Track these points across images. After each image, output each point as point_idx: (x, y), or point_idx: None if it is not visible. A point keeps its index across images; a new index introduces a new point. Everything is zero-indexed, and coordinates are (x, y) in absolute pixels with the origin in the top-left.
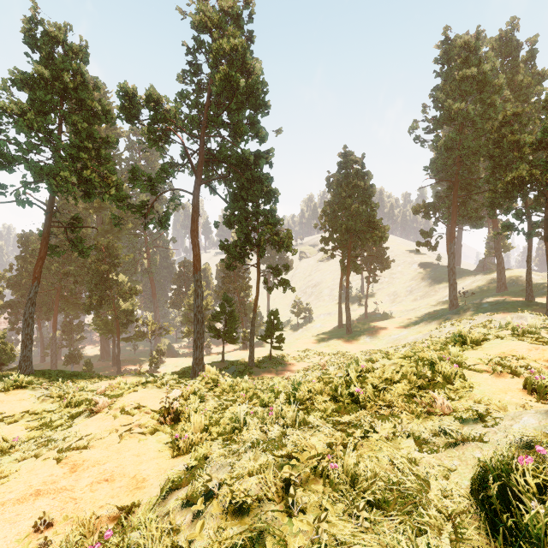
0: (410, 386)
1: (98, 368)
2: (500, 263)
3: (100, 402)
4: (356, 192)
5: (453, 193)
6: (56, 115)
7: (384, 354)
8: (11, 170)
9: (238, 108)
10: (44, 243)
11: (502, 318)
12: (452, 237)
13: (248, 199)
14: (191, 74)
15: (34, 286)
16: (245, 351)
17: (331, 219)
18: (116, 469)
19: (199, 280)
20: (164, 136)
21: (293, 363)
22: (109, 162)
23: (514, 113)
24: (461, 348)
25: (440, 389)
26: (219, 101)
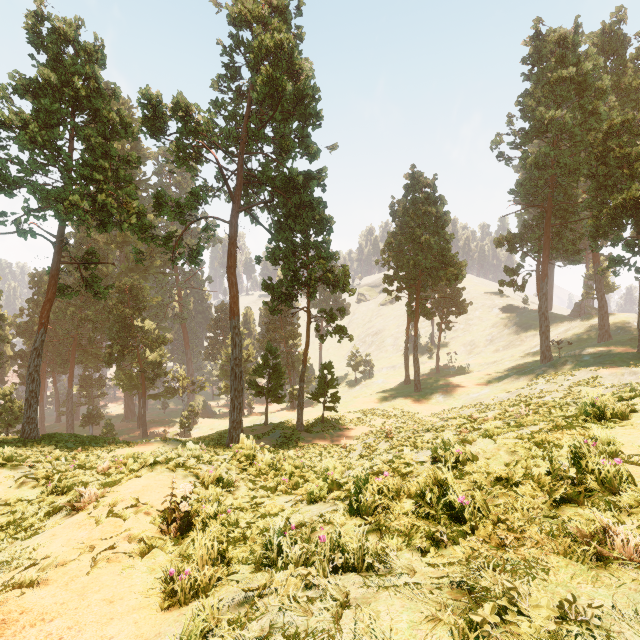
0: (541, 490)
1: (121, 430)
2: (602, 306)
3: (85, 495)
4: (427, 220)
5: (545, 222)
6: (66, 128)
7: (466, 419)
8: (11, 194)
9: (284, 119)
10: (52, 282)
11: (610, 374)
12: (544, 275)
13: (296, 228)
14: (228, 80)
15: (40, 334)
16: (293, 411)
17: (396, 254)
18: (66, 634)
19: (237, 326)
20: (196, 154)
21: (350, 427)
22: (129, 184)
23: (623, 121)
24: (600, 425)
25: (600, 502)
26: (261, 111)
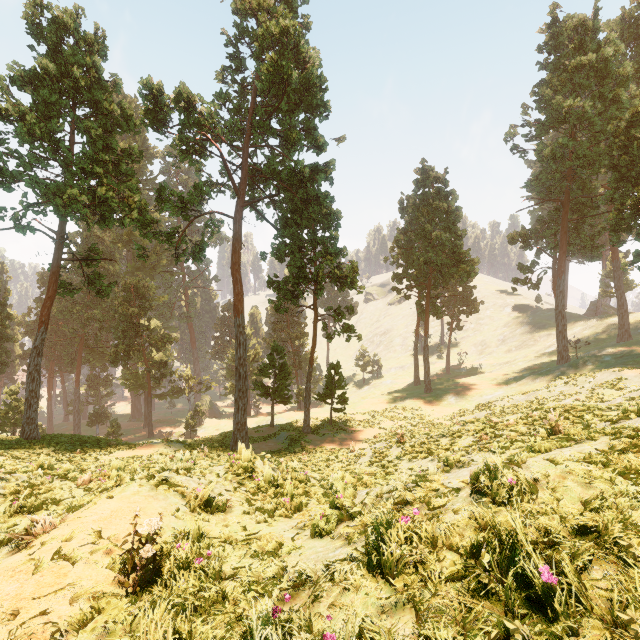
0: None
1: (128, 430)
2: (622, 304)
3: (39, 523)
4: (437, 216)
5: (562, 216)
6: (65, 119)
7: (485, 423)
8: (9, 188)
9: (290, 110)
10: (52, 279)
11: (635, 376)
12: (561, 272)
13: (303, 224)
14: (232, 71)
15: (41, 332)
16: (299, 412)
17: (406, 251)
18: None
19: (242, 325)
20: (200, 148)
21: (358, 429)
22: (130, 178)
23: None
24: None
25: None
26: (267, 104)
